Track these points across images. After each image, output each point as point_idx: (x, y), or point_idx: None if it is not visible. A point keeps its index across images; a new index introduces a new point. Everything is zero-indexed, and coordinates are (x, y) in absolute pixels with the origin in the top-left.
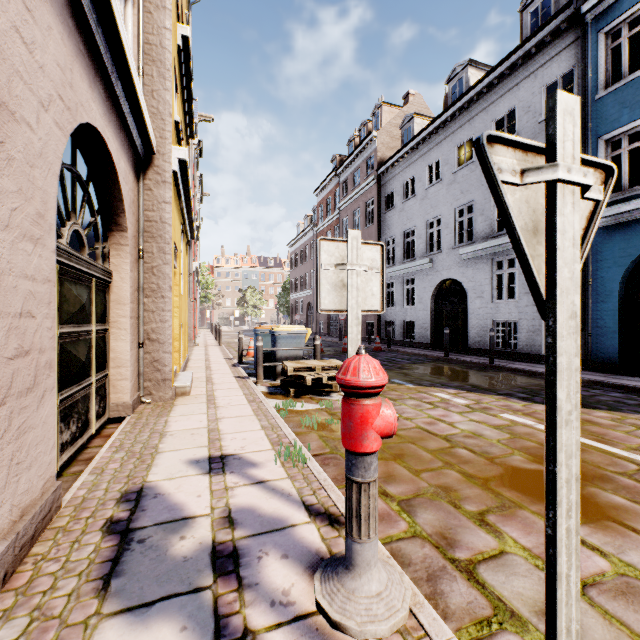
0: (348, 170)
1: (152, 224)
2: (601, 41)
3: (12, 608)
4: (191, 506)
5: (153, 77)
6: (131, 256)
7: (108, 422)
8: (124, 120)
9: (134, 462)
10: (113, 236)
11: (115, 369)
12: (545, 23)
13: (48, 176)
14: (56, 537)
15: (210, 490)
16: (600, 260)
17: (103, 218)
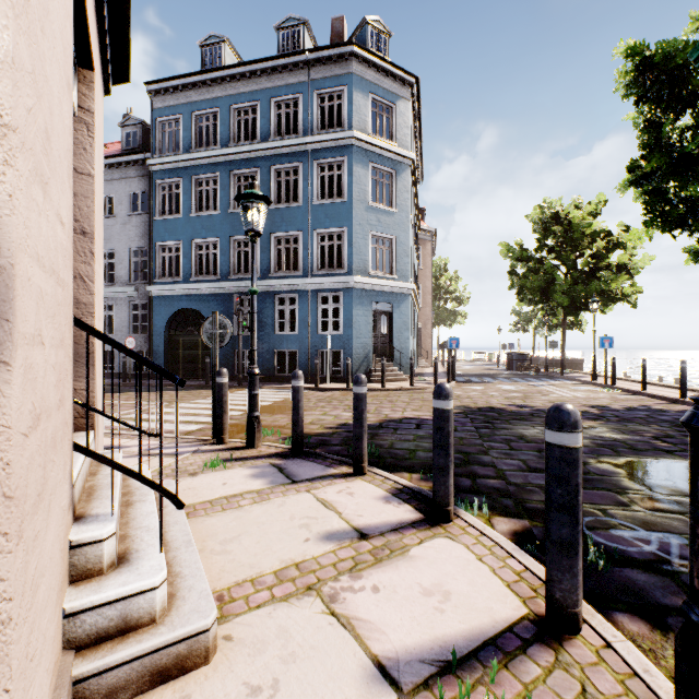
0: None
1: None
2: (158, 187)
3: None
4: None
5: None
6: None
7: None
8: None
9: None
10: None
11: None
12: (130, 153)
13: None
14: None
15: None
16: (157, 315)
17: None
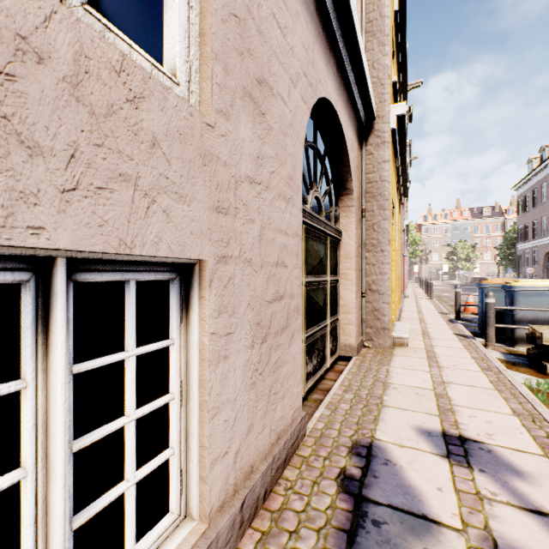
0: None
1: (372, 185)
2: None
3: (267, 534)
4: (431, 501)
5: (373, 50)
6: (355, 215)
7: (338, 358)
8: (351, 93)
9: (361, 408)
10: (342, 200)
11: (343, 314)
12: None
13: (296, 144)
14: (301, 467)
15: (453, 487)
16: None
17: (334, 186)
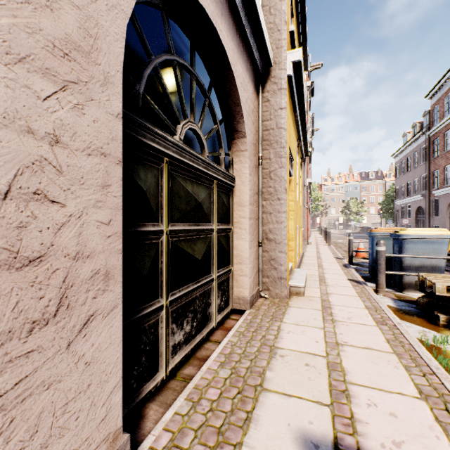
0: None
1: (269, 132)
2: None
3: None
4: None
5: None
6: (250, 161)
7: (232, 311)
8: (240, 22)
9: (233, 397)
10: (235, 144)
11: (237, 265)
12: None
13: (101, 2)
14: None
15: None
16: None
17: (226, 128)
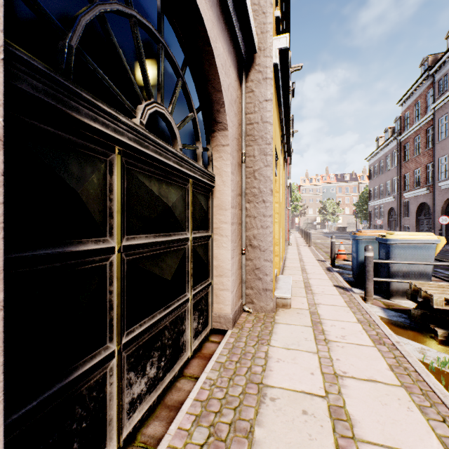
0: (448, 63)
1: (253, 126)
2: None
3: None
4: None
5: None
6: (232, 158)
7: (212, 330)
8: None
9: None
10: (215, 137)
11: (217, 278)
12: None
13: None
14: None
15: None
16: None
17: (205, 118)
